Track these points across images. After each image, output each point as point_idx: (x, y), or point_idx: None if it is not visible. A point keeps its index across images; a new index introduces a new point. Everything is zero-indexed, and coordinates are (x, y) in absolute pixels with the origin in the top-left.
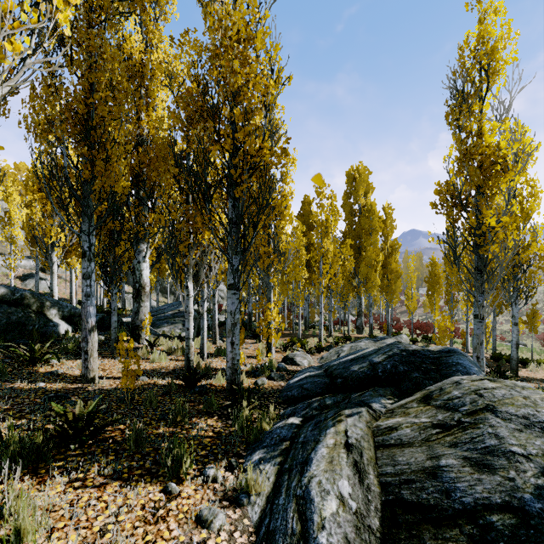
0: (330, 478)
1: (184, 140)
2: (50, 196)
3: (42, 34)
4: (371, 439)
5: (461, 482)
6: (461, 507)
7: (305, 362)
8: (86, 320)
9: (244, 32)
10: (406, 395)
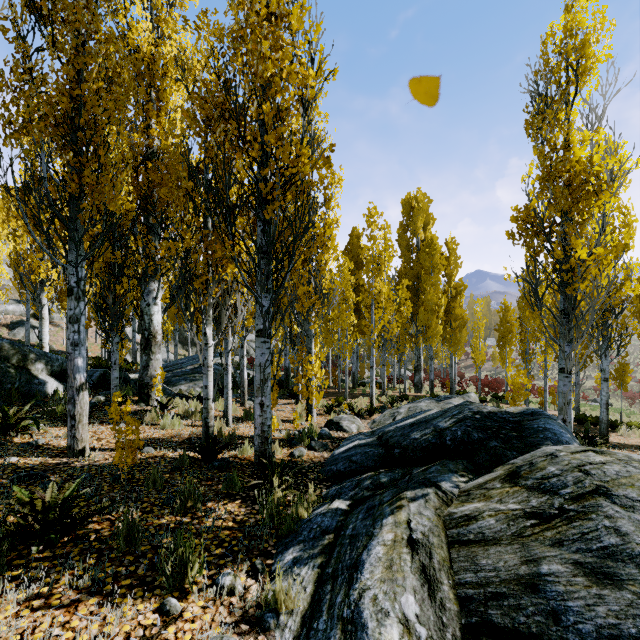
0: (389, 591)
1: (200, 149)
2: (25, 216)
3: (13, 4)
4: (442, 533)
5: (574, 599)
6: (578, 638)
7: (353, 427)
8: (73, 376)
9: (275, 5)
10: (483, 470)
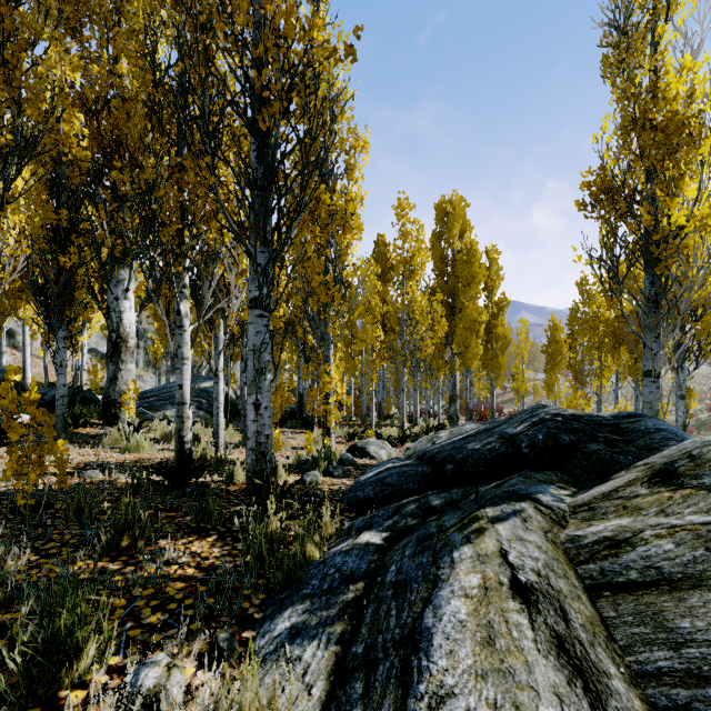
0: (502, 702)
1: (171, 48)
2: None
3: None
4: (569, 571)
5: None
6: None
7: (383, 453)
8: None
9: None
10: (588, 482)
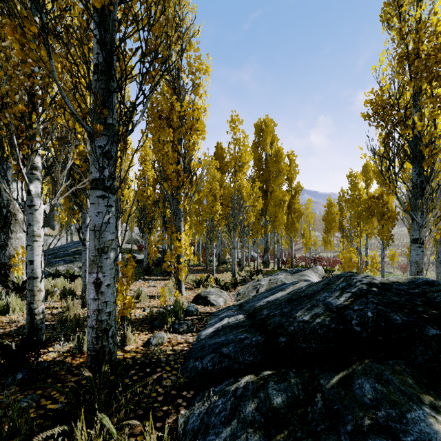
0: None
1: None
2: None
3: None
4: None
5: None
6: None
7: (221, 301)
8: None
9: None
10: None
